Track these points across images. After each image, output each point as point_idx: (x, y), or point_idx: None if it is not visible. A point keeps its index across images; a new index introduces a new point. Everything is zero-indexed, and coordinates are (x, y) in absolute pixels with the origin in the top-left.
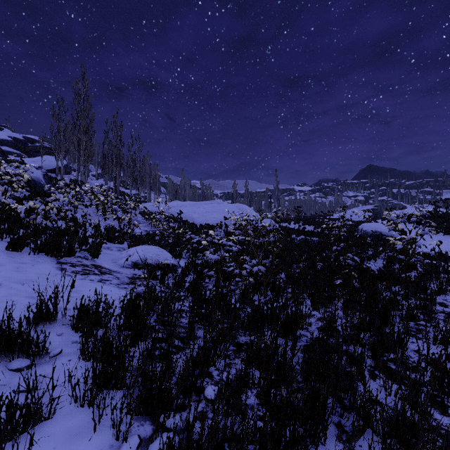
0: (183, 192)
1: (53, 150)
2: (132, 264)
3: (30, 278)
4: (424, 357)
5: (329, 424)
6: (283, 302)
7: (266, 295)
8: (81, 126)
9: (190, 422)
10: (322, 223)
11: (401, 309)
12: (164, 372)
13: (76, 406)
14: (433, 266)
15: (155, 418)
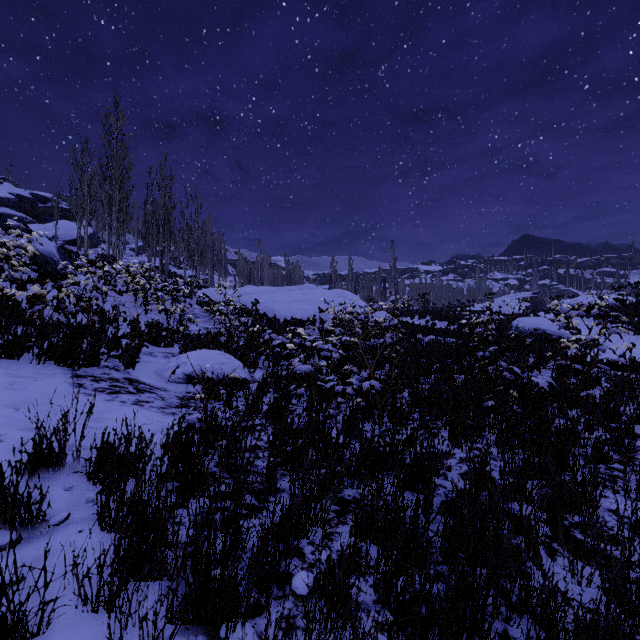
0: (260, 273)
1: (74, 212)
2: (185, 377)
3: (30, 399)
4: (630, 523)
5: (492, 639)
6: (407, 435)
7: (382, 424)
8: (113, 177)
9: (268, 638)
10: (459, 318)
11: (585, 446)
12: (227, 554)
13: (86, 611)
14: (626, 381)
15: (211, 634)
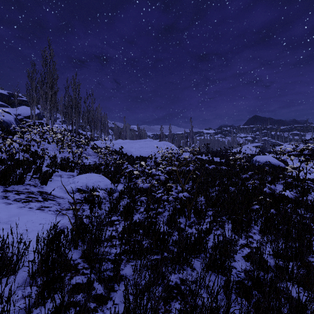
0: (125, 133)
1: (28, 101)
2: (76, 189)
3: None
4: None
5: None
6: (207, 228)
7: (190, 218)
8: (47, 83)
9: None
10: (225, 156)
11: None
12: None
13: None
14: None
15: None
